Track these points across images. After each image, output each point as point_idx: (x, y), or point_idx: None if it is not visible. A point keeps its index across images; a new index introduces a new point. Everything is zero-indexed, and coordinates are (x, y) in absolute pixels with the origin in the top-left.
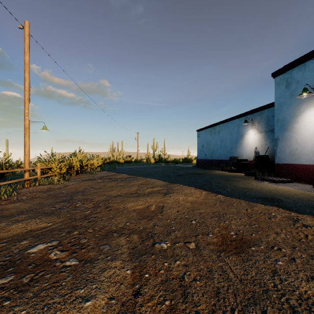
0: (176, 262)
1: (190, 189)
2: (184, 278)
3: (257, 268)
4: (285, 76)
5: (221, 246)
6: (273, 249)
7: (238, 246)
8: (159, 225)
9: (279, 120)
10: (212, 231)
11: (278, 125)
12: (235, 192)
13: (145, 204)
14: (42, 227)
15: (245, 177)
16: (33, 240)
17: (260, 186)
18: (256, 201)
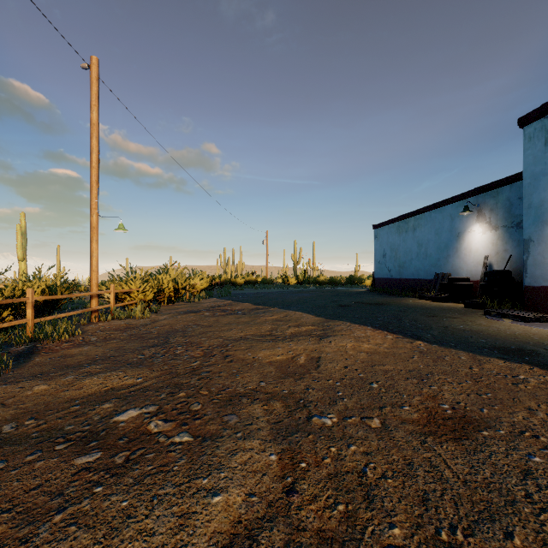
0: (351, 447)
1: (365, 330)
2: (365, 473)
3: (494, 465)
4: (544, 124)
5: (427, 426)
6: (522, 436)
7: (457, 427)
8: (316, 389)
9: (533, 206)
10: (409, 401)
11: (530, 215)
12: (447, 336)
13: (289, 353)
14: (129, 384)
15: (465, 311)
16: (118, 403)
17: (496, 328)
18: (488, 354)
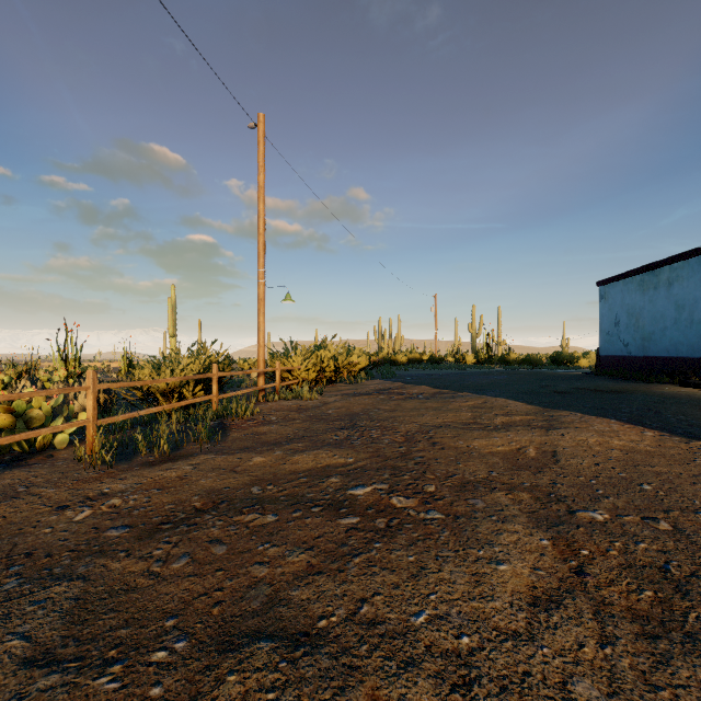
0: (639, 544)
1: (608, 423)
2: (669, 569)
3: None
4: None
5: None
6: None
7: None
8: (565, 484)
9: None
10: None
11: None
12: None
13: (511, 444)
14: (342, 463)
15: None
16: (344, 479)
17: None
18: None
